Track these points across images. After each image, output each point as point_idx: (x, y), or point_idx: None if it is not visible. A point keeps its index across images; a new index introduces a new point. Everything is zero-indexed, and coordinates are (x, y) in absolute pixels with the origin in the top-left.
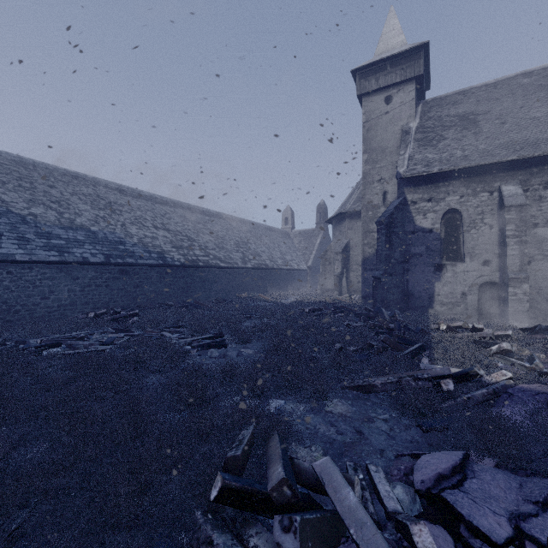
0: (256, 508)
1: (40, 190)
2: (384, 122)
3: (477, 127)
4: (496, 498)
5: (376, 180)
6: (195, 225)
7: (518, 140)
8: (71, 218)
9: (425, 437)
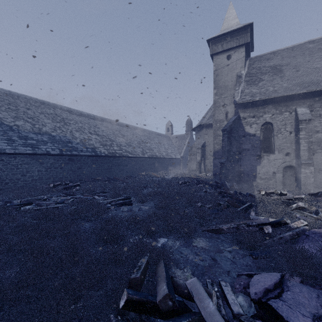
0: (149, 312)
1: (21, 111)
2: (226, 71)
3: (282, 73)
4: (303, 305)
5: (221, 105)
6: (114, 132)
7: (306, 81)
8: (40, 128)
9: (255, 263)
